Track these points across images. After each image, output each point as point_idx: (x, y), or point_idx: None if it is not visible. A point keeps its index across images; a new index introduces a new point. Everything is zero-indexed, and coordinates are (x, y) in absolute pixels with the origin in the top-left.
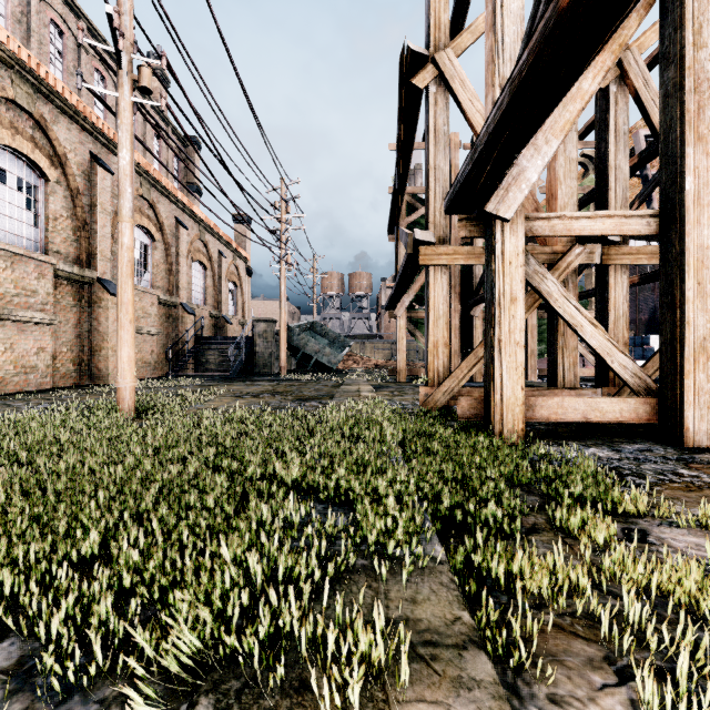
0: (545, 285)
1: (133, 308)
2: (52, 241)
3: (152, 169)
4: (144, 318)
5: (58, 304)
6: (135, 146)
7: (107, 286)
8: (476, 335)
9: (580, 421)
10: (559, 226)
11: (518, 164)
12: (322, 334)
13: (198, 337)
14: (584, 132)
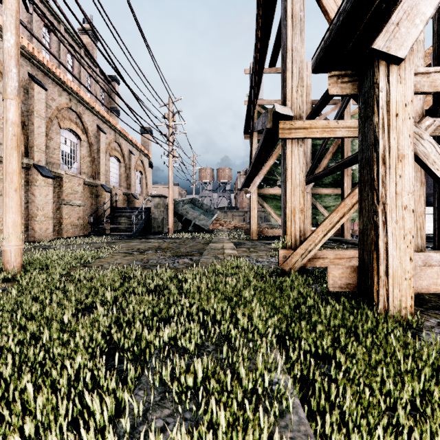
0: (421, 146)
1: (19, 178)
2: None
3: (78, 89)
4: (73, 194)
5: (1, 182)
6: (73, 80)
7: (40, 170)
8: (307, 206)
9: None
10: (439, 81)
11: None
12: (199, 206)
13: (113, 208)
14: None
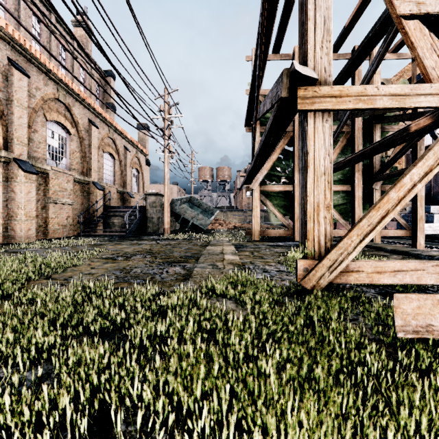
0: None
1: None
2: None
3: (67, 79)
4: (61, 192)
5: None
6: (66, 73)
7: (21, 165)
8: None
9: None
10: None
11: None
12: (197, 205)
13: (106, 207)
14: (399, 44)
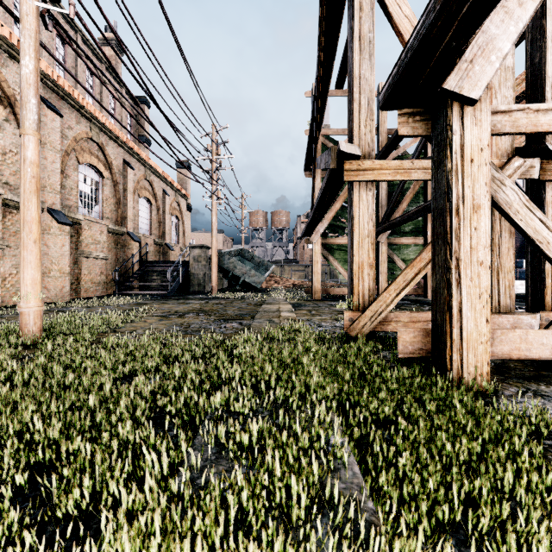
0: (503, 193)
1: (39, 228)
2: (1, 173)
3: (100, 115)
4: (94, 245)
5: (7, 230)
6: (93, 102)
7: (55, 215)
8: (382, 259)
9: (549, 358)
10: (523, 121)
11: (485, 31)
12: (249, 259)
13: (143, 261)
14: None
